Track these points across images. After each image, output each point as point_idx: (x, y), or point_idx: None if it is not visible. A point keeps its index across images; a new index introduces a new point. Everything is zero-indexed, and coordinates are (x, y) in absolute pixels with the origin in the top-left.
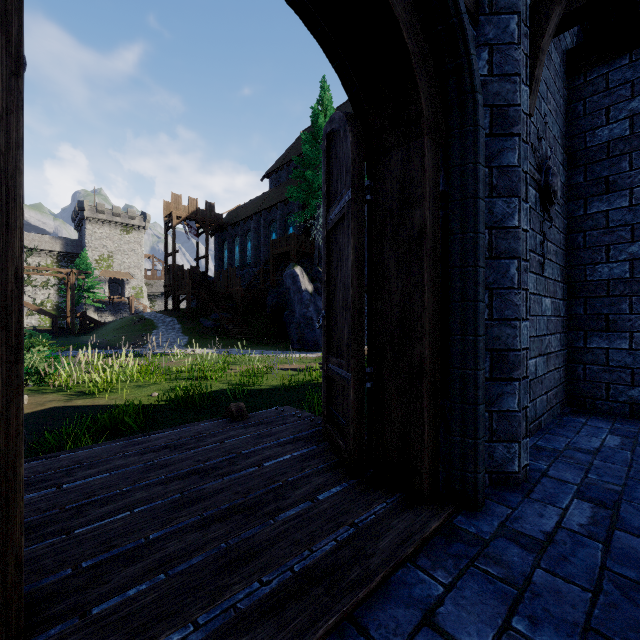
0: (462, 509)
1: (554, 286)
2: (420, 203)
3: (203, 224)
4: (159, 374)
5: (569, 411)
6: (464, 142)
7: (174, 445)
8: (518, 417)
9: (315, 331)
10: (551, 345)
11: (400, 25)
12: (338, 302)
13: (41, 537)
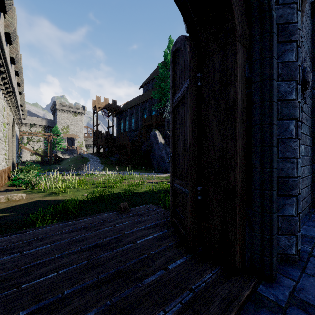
0: (262, 280)
1: (305, 138)
2: (233, 84)
3: (111, 111)
4: (89, 184)
5: (313, 210)
6: (263, 44)
7: (88, 227)
8: (295, 219)
9: (165, 163)
10: (304, 172)
11: None
12: (180, 147)
13: (1, 289)
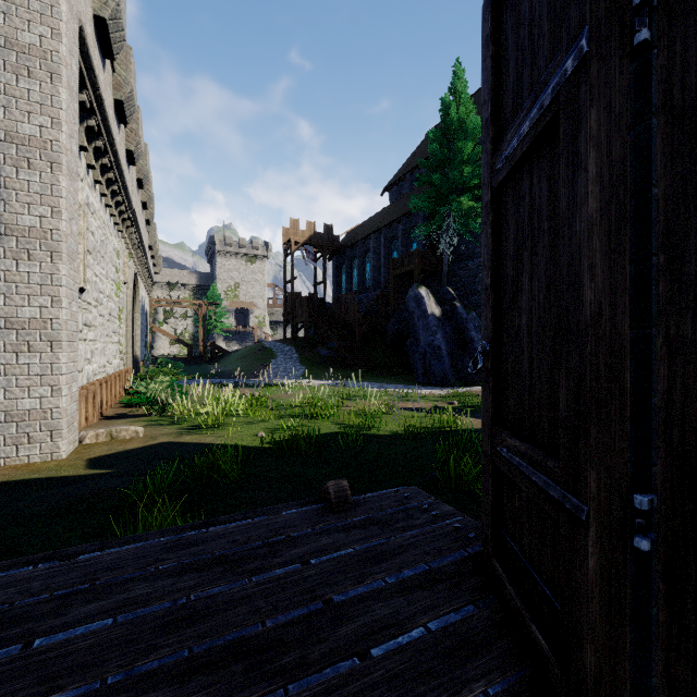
0: None
1: None
2: None
3: (321, 248)
4: (271, 408)
5: None
6: None
7: (232, 558)
8: None
9: (443, 362)
10: None
11: None
12: (524, 323)
13: None
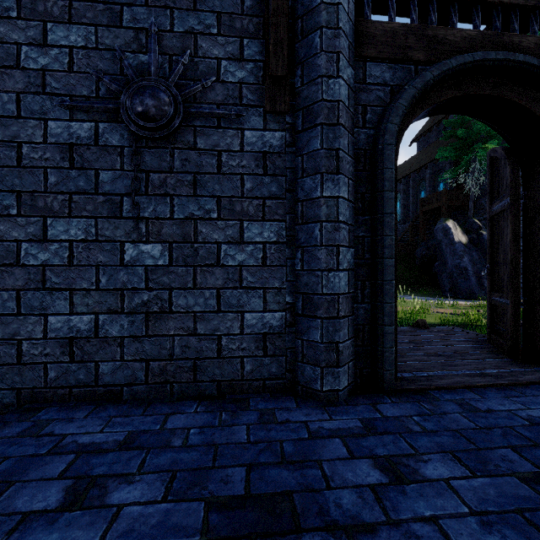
0: None
1: None
2: None
3: None
4: None
5: None
6: None
7: None
8: None
9: (470, 281)
10: None
11: None
12: (499, 259)
13: None
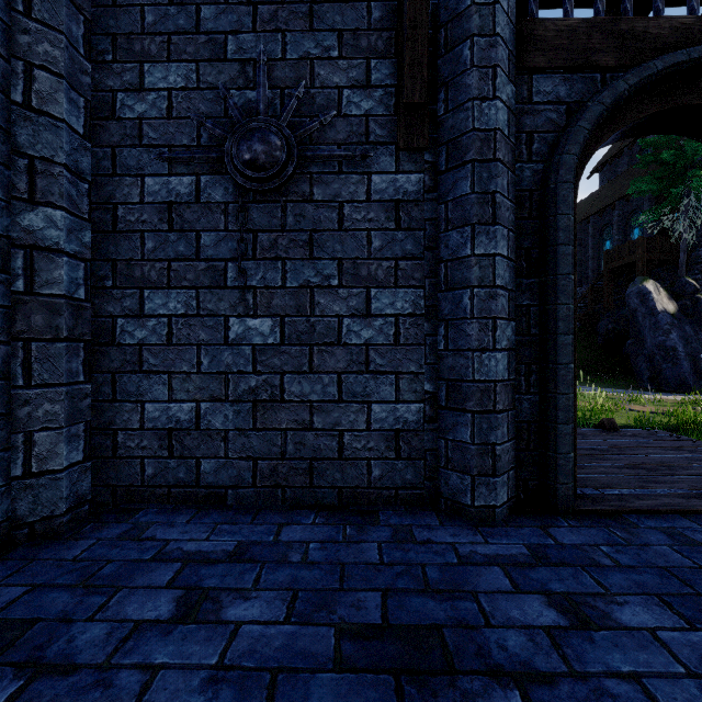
0: None
1: None
2: None
3: None
4: None
5: None
6: None
7: None
8: None
9: (680, 366)
10: None
11: None
12: None
13: None
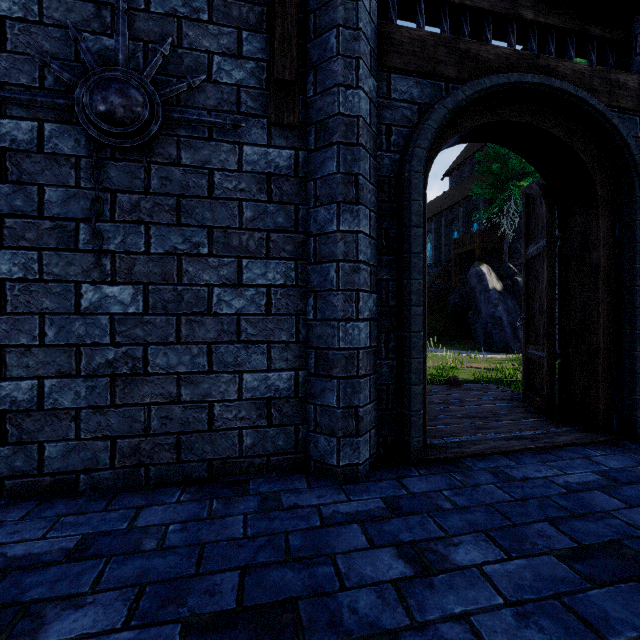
0: (630, 440)
1: None
2: (596, 248)
3: None
4: None
5: None
6: (632, 207)
7: None
8: None
9: (505, 332)
10: None
11: (578, 153)
12: (535, 308)
13: None
